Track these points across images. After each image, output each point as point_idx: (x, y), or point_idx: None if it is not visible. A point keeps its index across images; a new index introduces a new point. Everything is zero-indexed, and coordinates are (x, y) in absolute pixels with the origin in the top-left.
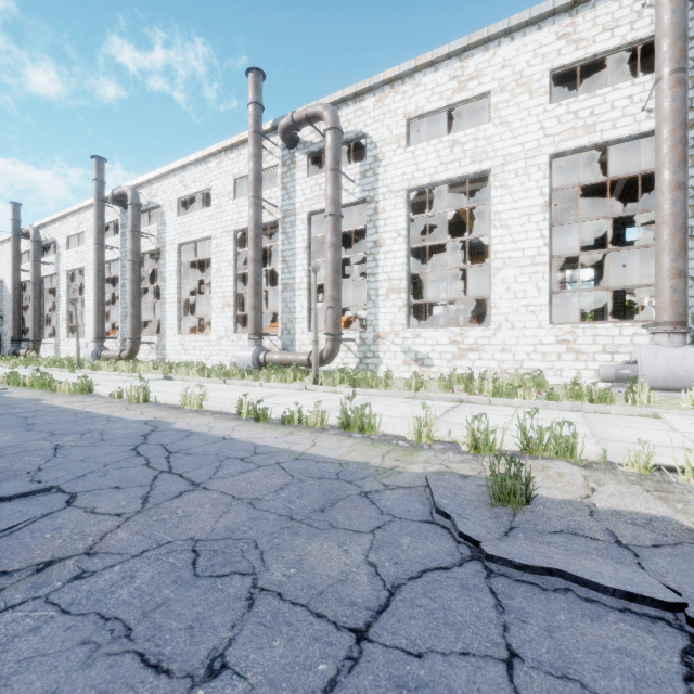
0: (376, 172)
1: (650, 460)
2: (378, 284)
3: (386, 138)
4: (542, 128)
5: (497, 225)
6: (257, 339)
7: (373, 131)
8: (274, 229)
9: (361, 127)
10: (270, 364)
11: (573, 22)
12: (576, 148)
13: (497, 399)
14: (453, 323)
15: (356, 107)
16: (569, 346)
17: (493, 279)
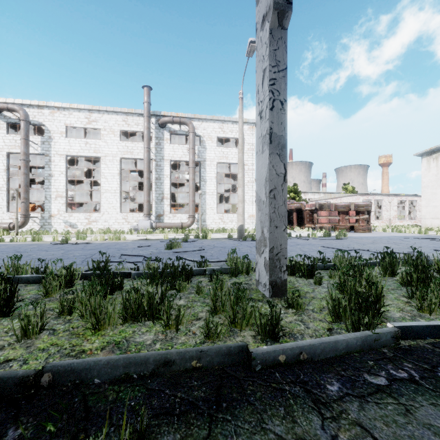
0: (50, 144)
1: (97, 238)
2: (51, 193)
3: (56, 130)
4: (118, 148)
5: (103, 177)
6: None
7: (49, 125)
8: None
9: (42, 121)
10: None
11: (127, 118)
12: (128, 158)
13: (88, 235)
14: (93, 210)
15: (39, 111)
16: (126, 220)
17: (102, 196)
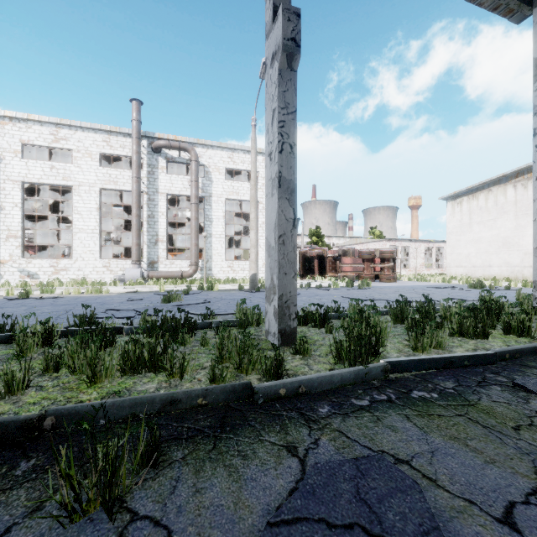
0: None
1: (69, 291)
2: (0, 232)
3: (7, 148)
4: (97, 176)
5: (76, 212)
6: None
7: None
8: None
9: None
10: None
11: (109, 137)
12: (111, 188)
13: (56, 287)
14: (60, 255)
15: None
16: (108, 268)
17: (74, 237)
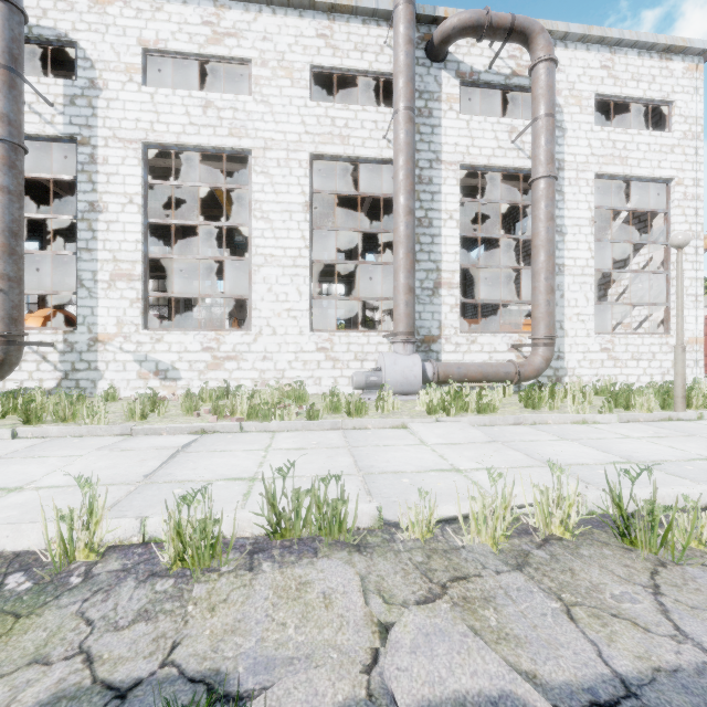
0: (94, 104)
1: (432, 517)
2: (97, 265)
3: (110, 60)
4: (304, 123)
5: (258, 215)
6: None
7: (88, 43)
8: None
9: (67, 28)
10: None
11: (331, 26)
12: (333, 154)
13: (251, 424)
14: (212, 326)
15: None
16: (328, 354)
17: (254, 276)
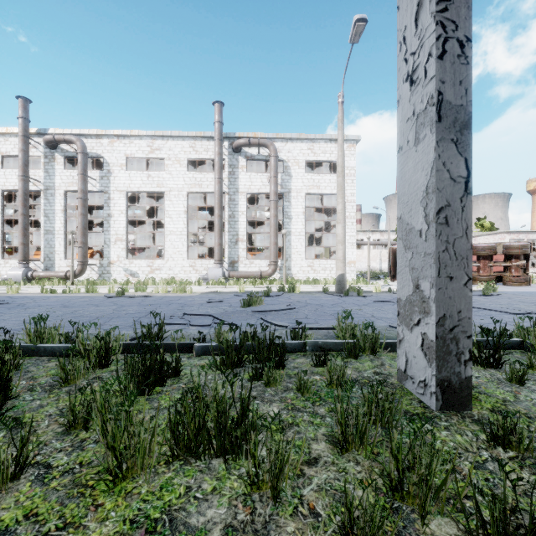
0: (109, 179)
1: (158, 290)
2: (111, 236)
3: (115, 163)
4: (184, 180)
5: (167, 216)
6: (26, 263)
7: (108, 157)
8: (37, 193)
9: (100, 152)
10: (37, 278)
11: (195, 143)
12: (196, 191)
13: (149, 286)
14: (156, 256)
15: (97, 141)
16: (194, 268)
17: (166, 239)
